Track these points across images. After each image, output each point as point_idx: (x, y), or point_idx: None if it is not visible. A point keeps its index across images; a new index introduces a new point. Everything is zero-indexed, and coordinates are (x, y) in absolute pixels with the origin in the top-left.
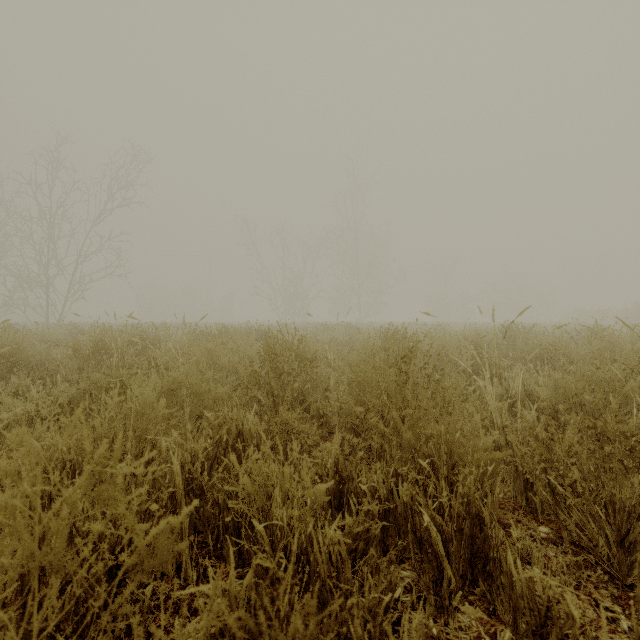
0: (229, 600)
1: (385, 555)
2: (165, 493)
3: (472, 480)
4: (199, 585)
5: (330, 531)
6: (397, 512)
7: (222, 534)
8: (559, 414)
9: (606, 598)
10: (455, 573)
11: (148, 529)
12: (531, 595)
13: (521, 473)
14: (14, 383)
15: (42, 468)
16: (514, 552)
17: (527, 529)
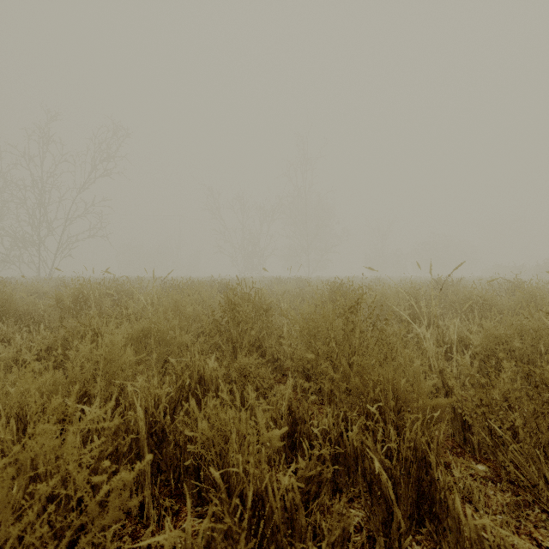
0: (185, 548)
1: (335, 493)
2: (126, 439)
3: (419, 426)
4: (160, 525)
5: (284, 479)
6: (346, 453)
7: (183, 474)
8: (490, 359)
9: (546, 538)
10: (403, 515)
11: (110, 474)
12: (480, 541)
13: (459, 414)
14: (2, 330)
15: (15, 412)
16: (464, 500)
17: (466, 467)
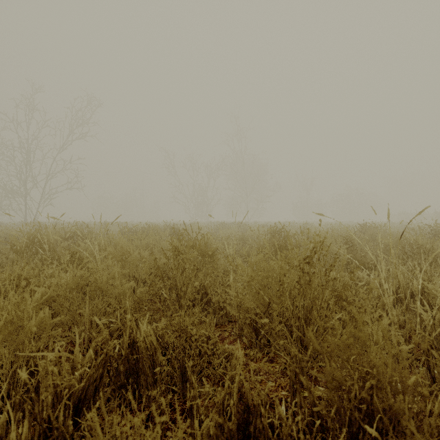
0: None
1: None
2: None
3: None
4: None
5: None
6: None
7: None
8: None
9: None
10: None
11: None
12: None
13: None
14: None
15: None
16: None
17: None
